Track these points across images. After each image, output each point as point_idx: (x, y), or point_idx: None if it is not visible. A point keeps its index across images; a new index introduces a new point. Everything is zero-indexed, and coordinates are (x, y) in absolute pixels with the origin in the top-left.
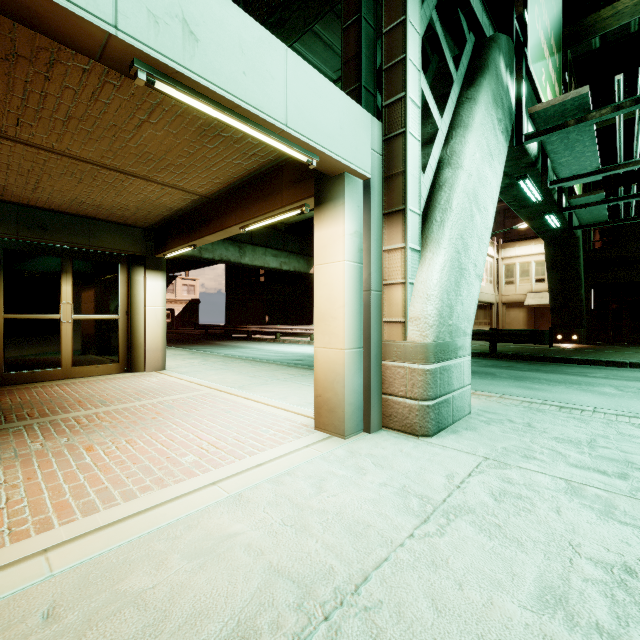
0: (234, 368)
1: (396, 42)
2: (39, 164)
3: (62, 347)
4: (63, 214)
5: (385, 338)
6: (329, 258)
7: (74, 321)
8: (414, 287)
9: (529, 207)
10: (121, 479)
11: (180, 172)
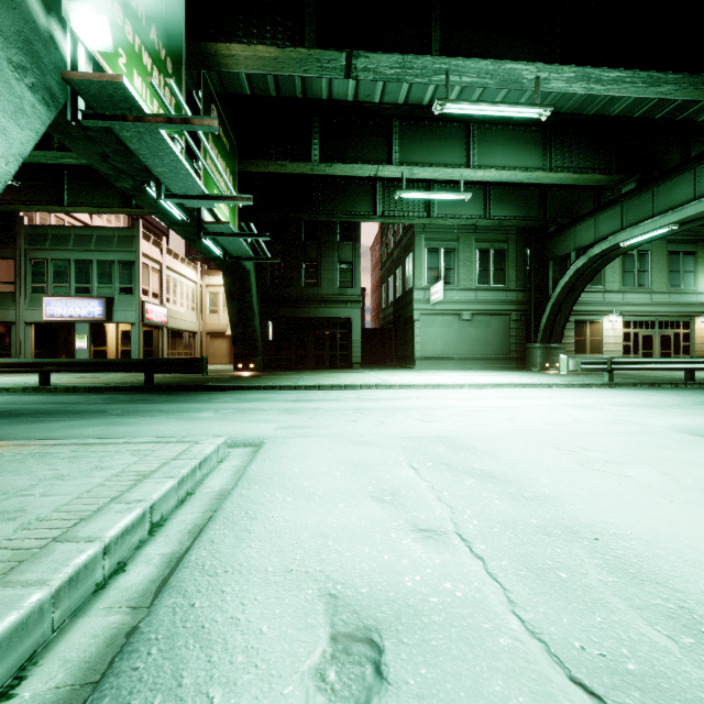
0: None
1: None
2: None
3: None
4: None
5: None
6: None
7: None
8: None
9: (181, 225)
10: None
11: None
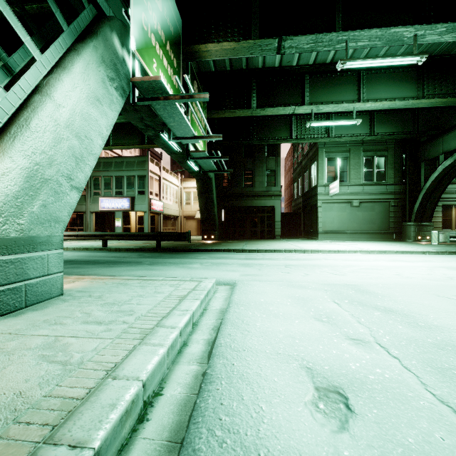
0: None
1: None
2: None
3: None
4: None
5: None
6: None
7: None
8: None
9: (176, 154)
10: None
11: None
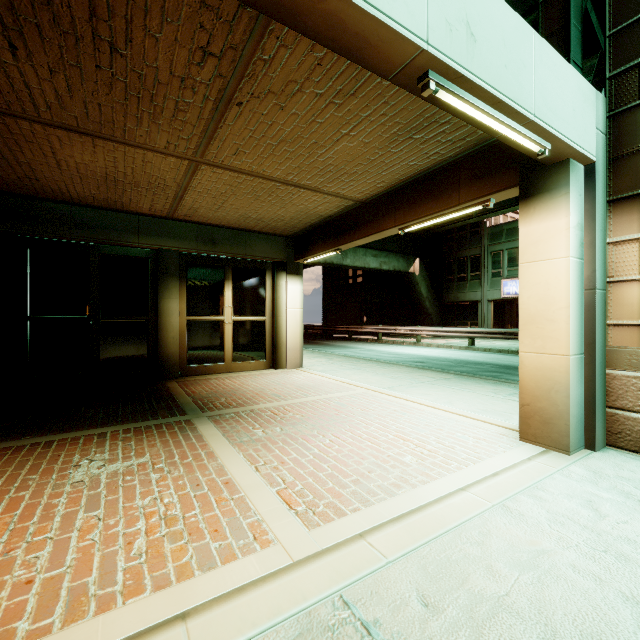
0: (365, 368)
1: (629, 0)
2: (232, 186)
3: (225, 345)
4: (227, 229)
5: (610, 343)
6: (542, 255)
7: (233, 322)
8: None
9: None
10: (364, 473)
11: (349, 180)
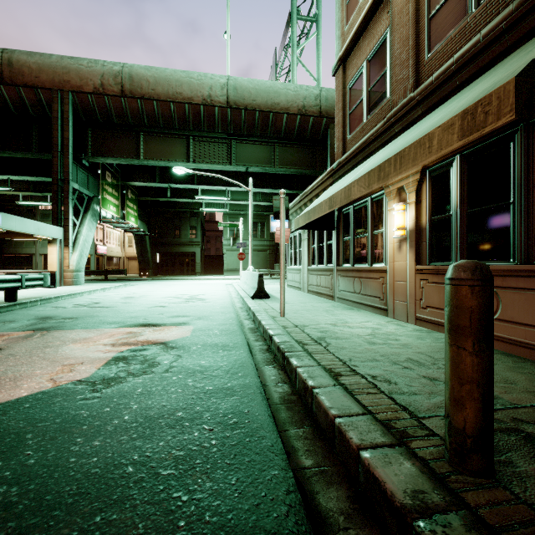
0: None
1: (67, 214)
2: None
3: None
4: None
5: (65, 269)
6: (52, 254)
7: None
8: (71, 259)
9: None
10: None
11: None
